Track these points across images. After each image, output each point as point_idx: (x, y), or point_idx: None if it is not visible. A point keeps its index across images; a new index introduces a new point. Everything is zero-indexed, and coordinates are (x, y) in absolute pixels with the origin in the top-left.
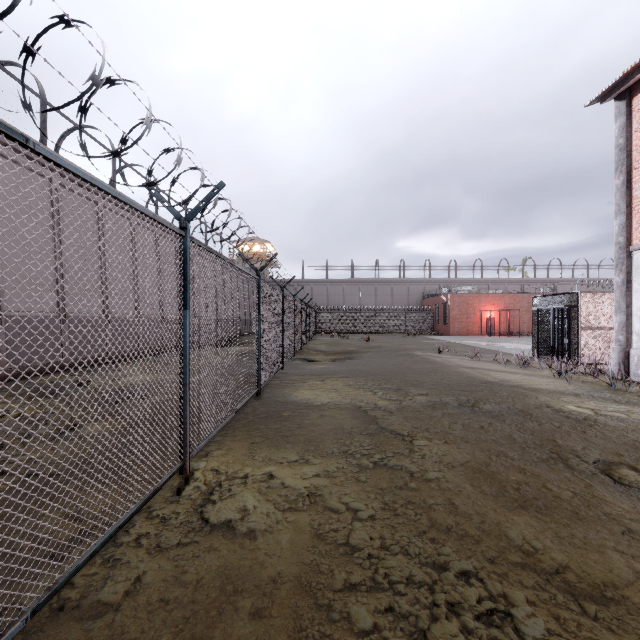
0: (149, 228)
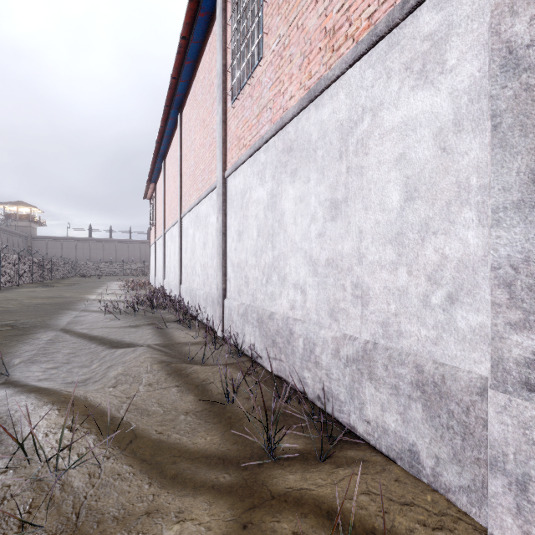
0: None
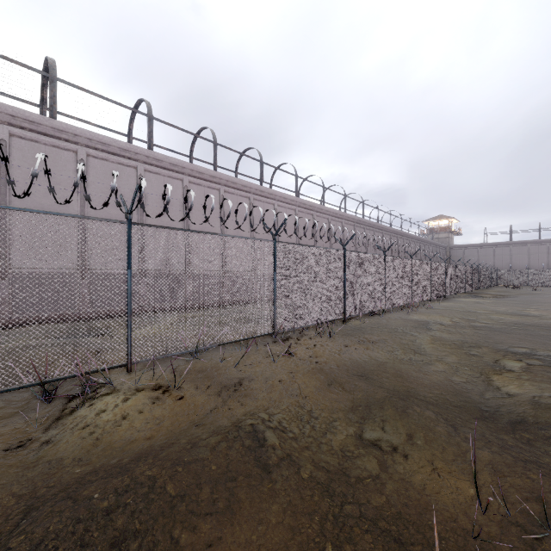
0: (427, 263)
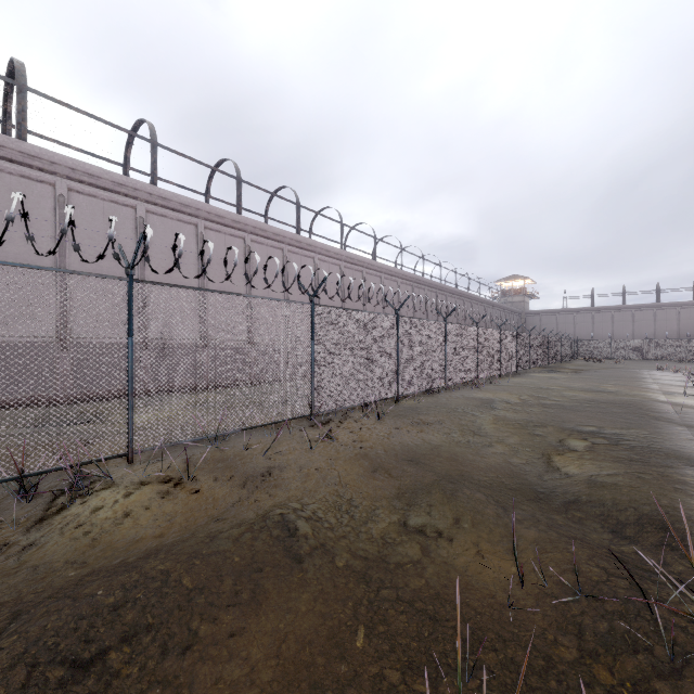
0: (496, 331)
